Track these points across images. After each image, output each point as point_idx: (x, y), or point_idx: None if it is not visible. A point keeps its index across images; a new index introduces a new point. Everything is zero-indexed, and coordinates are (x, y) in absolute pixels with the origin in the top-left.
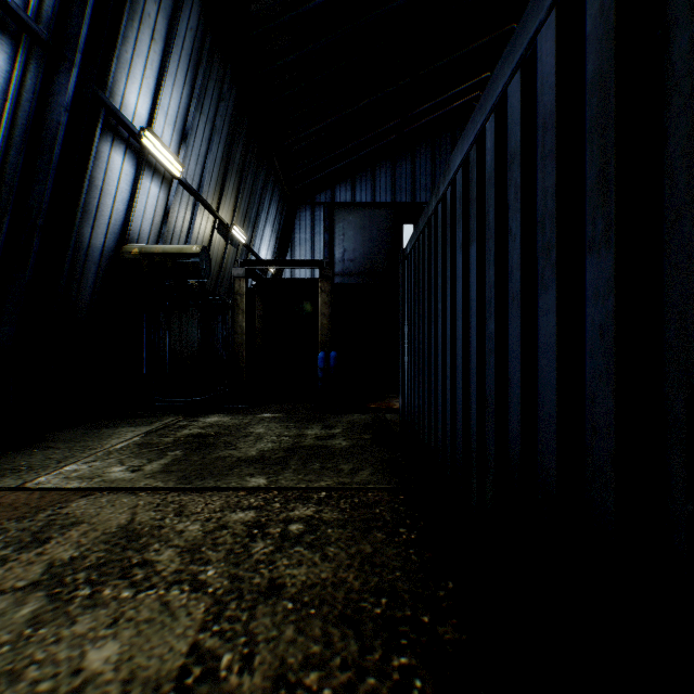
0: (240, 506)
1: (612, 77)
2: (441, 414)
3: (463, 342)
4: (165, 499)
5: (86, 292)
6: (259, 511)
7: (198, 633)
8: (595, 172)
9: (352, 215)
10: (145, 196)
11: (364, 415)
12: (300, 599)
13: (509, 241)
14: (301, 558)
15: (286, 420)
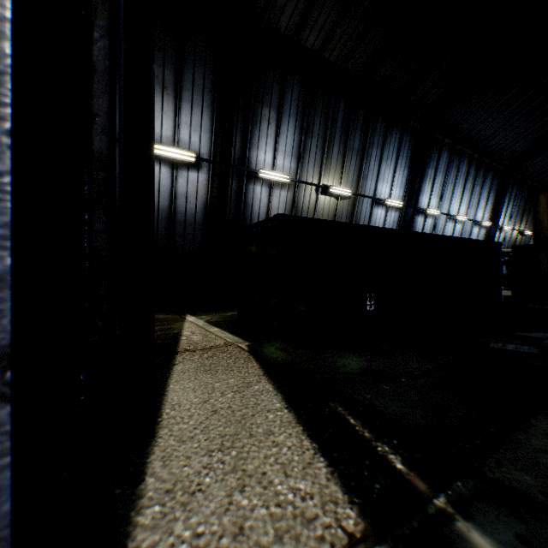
0: None
1: None
2: None
3: None
4: None
5: None
6: None
7: None
8: None
9: None
10: (499, 237)
11: None
12: None
13: None
14: None
15: None
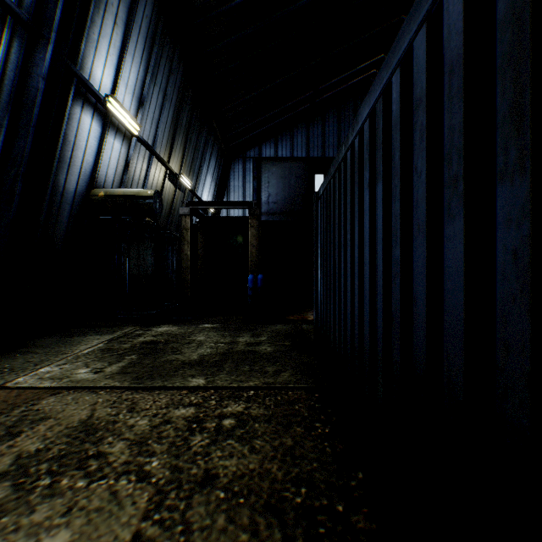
0: (182, 403)
1: (527, 10)
2: (350, 327)
3: (370, 266)
4: (120, 397)
5: (61, 226)
6: (198, 407)
7: (141, 522)
8: (508, 104)
9: (275, 167)
10: (110, 150)
11: (285, 326)
12: (231, 488)
13: (414, 177)
14: (233, 451)
15: (222, 329)
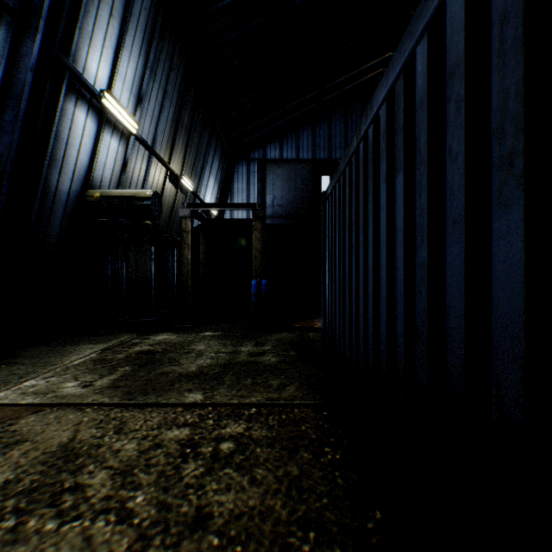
0: (176, 423)
1: None
2: (363, 338)
3: (387, 270)
4: (108, 415)
5: (54, 229)
6: (193, 428)
7: None
8: None
9: (280, 168)
10: (106, 149)
11: (290, 334)
12: (227, 532)
13: (447, 162)
14: (230, 482)
15: (224, 338)
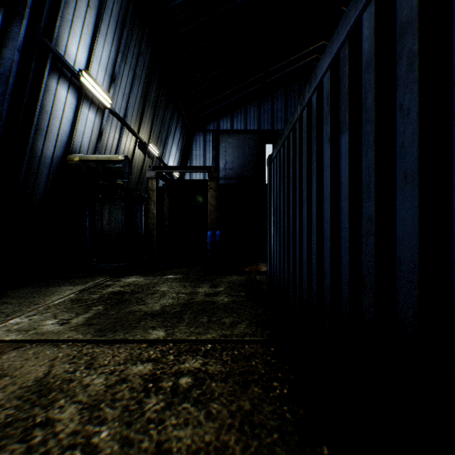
0: (140, 358)
1: None
2: (307, 283)
3: (331, 223)
4: (81, 351)
5: (40, 188)
6: (156, 363)
7: None
8: None
9: (231, 138)
10: (85, 120)
11: (240, 277)
12: None
13: (397, 118)
14: (188, 417)
15: (184, 280)
